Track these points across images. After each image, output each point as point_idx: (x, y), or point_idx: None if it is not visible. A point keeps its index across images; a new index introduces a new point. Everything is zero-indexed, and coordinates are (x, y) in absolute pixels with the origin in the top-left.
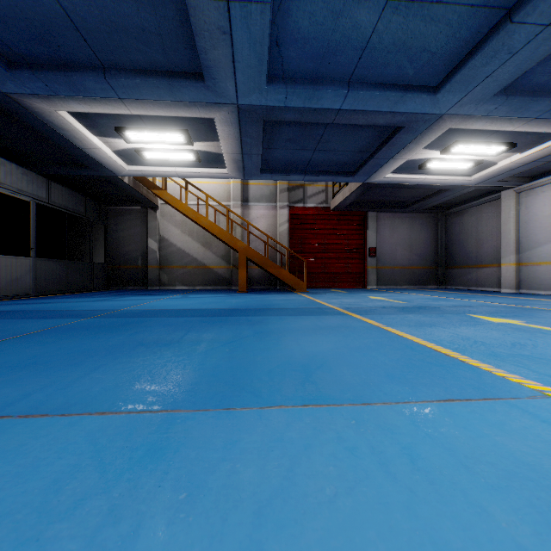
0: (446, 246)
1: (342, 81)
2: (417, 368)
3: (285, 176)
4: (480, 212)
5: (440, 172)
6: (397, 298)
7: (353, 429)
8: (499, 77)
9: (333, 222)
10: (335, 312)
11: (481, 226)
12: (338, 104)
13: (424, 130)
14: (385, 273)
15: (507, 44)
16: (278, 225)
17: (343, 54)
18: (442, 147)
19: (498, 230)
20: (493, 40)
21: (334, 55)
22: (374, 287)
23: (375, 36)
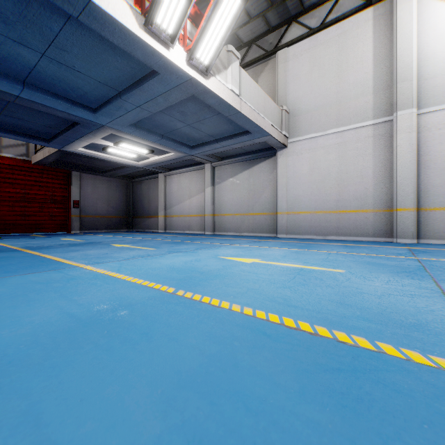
0: (133, 203)
1: (17, 79)
2: (31, 267)
3: None
4: (150, 183)
5: (119, 155)
6: (84, 238)
7: None
8: (128, 119)
9: (36, 175)
10: (11, 250)
11: (150, 192)
12: (17, 92)
13: (96, 129)
14: (88, 220)
15: (124, 106)
16: None
17: (14, 64)
18: (114, 141)
19: (158, 196)
20: (116, 102)
21: (5, 61)
22: (78, 231)
23: (40, 67)
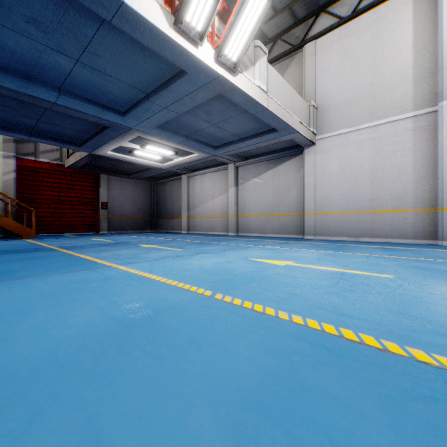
0: (157, 204)
1: (54, 86)
2: (68, 266)
3: (7, 132)
4: (173, 185)
5: (145, 157)
6: (112, 239)
7: (6, 285)
8: (154, 120)
9: (68, 178)
10: (48, 249)
11: (174, 194)
12: (53, 99)
13: (124, 133)
14: (115, 221)
15: (151, 108)
16: (2, 174)
17: (51, 72)
18: (140, 144)
19: (181, 197)
20: (144, 104)
21: (43, 70)
22: (106, 232)
23: (74, 73)
